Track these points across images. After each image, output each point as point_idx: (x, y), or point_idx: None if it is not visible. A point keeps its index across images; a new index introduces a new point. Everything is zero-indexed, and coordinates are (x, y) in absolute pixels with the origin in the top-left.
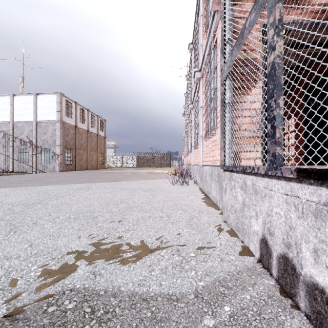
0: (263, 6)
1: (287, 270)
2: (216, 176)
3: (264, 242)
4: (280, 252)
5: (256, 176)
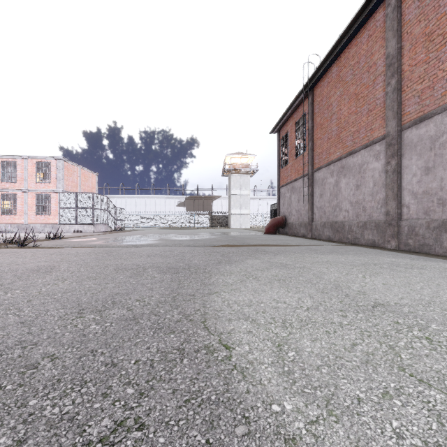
0: (74, 209)
1: (78, 231)
2: (51, 226)
3: (74, 230)
4: (77, 230)
5: (73, 225)
